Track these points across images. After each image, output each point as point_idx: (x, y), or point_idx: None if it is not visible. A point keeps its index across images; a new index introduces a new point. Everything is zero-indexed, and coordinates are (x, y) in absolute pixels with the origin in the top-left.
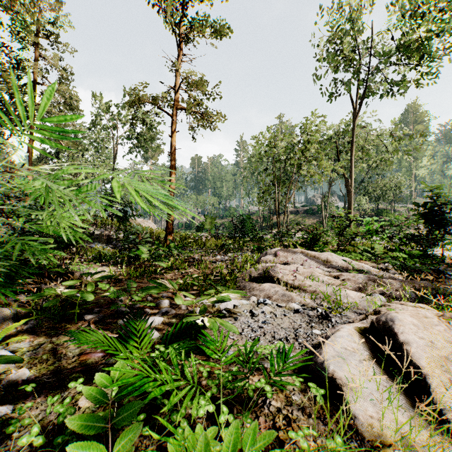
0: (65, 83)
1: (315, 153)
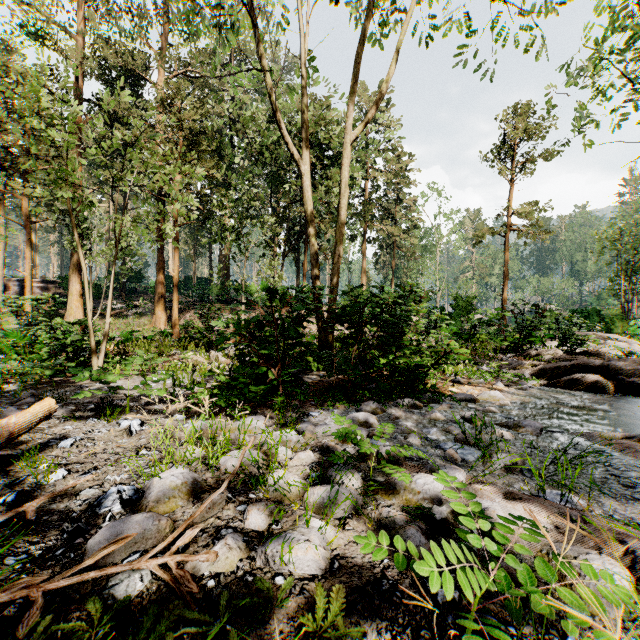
0: (412, 211)
1: None
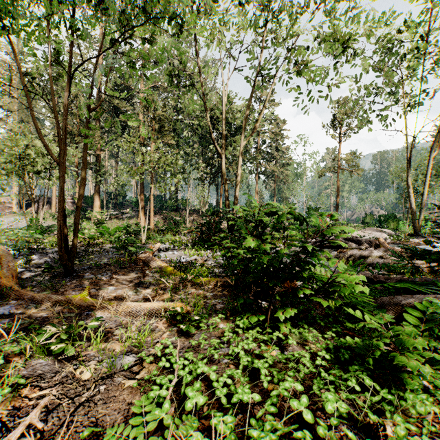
0: (287, 154)
1: (423, 180)
